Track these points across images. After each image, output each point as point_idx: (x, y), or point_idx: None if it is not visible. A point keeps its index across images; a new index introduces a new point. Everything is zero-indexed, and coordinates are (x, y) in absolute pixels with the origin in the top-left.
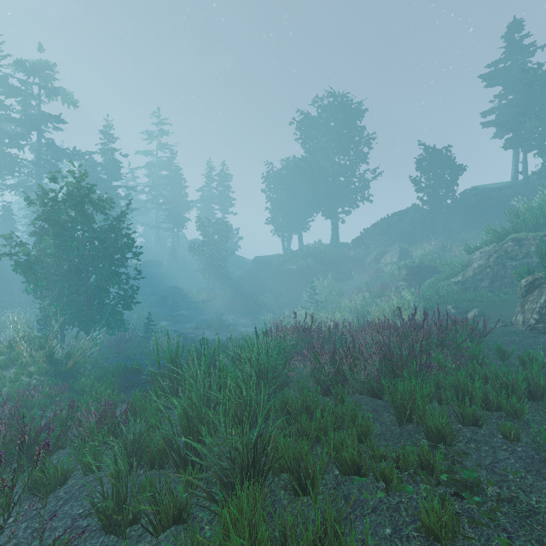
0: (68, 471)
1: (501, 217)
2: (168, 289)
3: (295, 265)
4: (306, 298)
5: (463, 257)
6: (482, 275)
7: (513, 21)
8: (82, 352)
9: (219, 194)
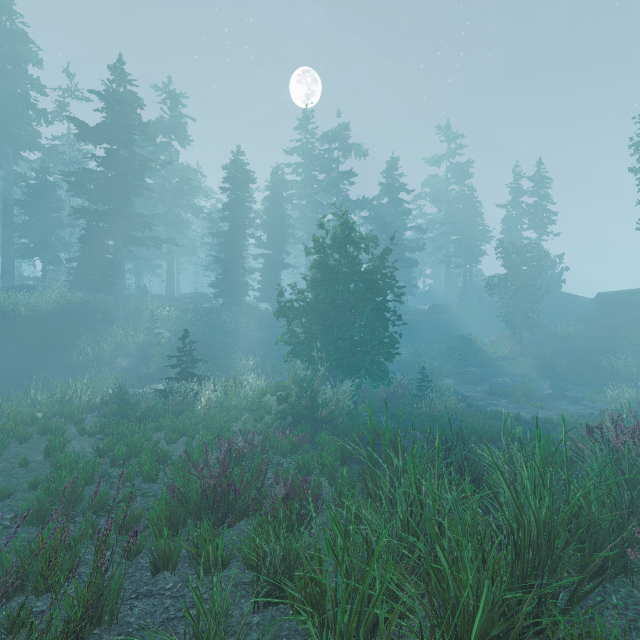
0: (224, 556)
1: None
2: (456, 339)
3: None
4: None
5: None
6: None
7: None
8: (336, 402)
9: (532, 208)
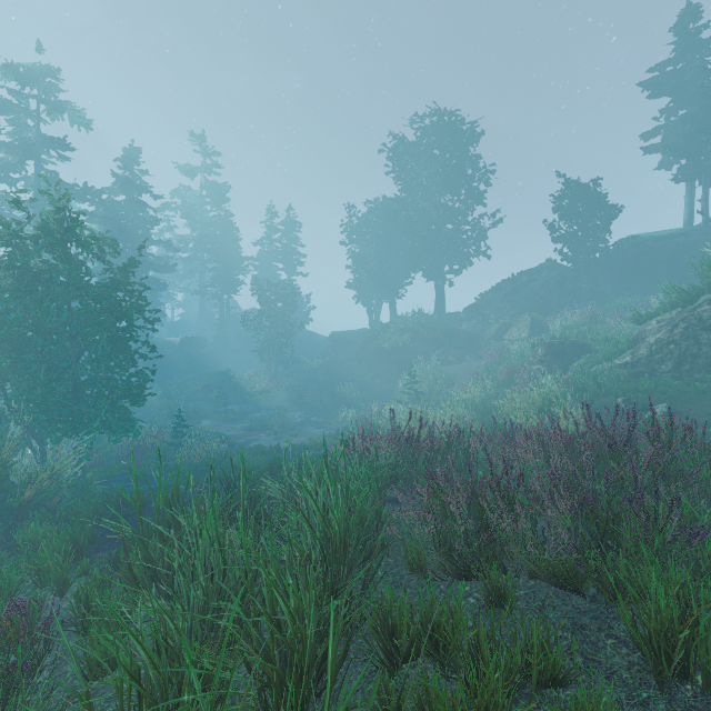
0: None
1: (671, 276)
2: (213, 376)
3: (386, 343)
4: (402, 388)
5: (622, 330)
6: (662, 355)
7: (686, 7)
8: (52, 474)
9: (284, 249)
